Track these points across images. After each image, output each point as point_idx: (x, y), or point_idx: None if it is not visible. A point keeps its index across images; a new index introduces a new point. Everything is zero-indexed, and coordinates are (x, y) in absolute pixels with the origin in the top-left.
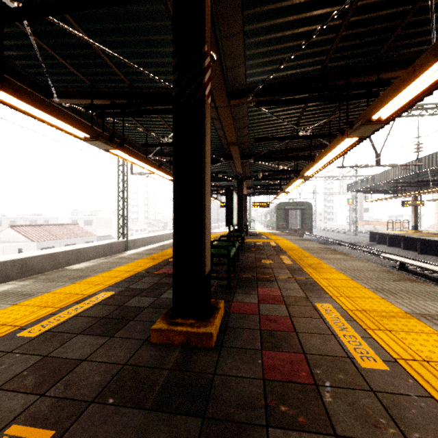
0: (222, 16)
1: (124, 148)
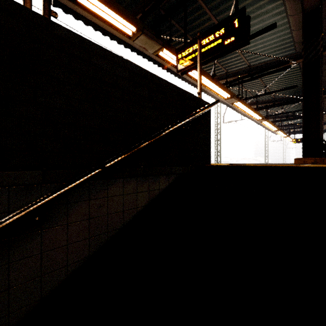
0: (325, 9)
1: (241, 100)
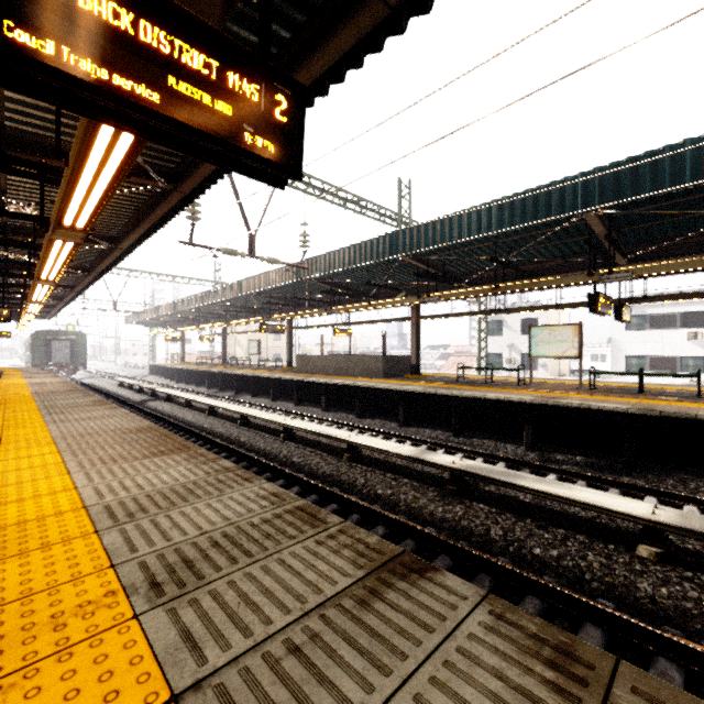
0: None
1: None
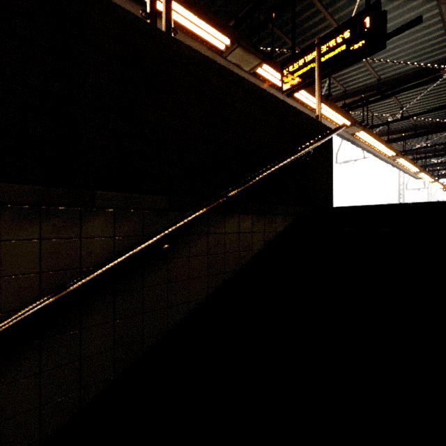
0: None
1: (366, 129)
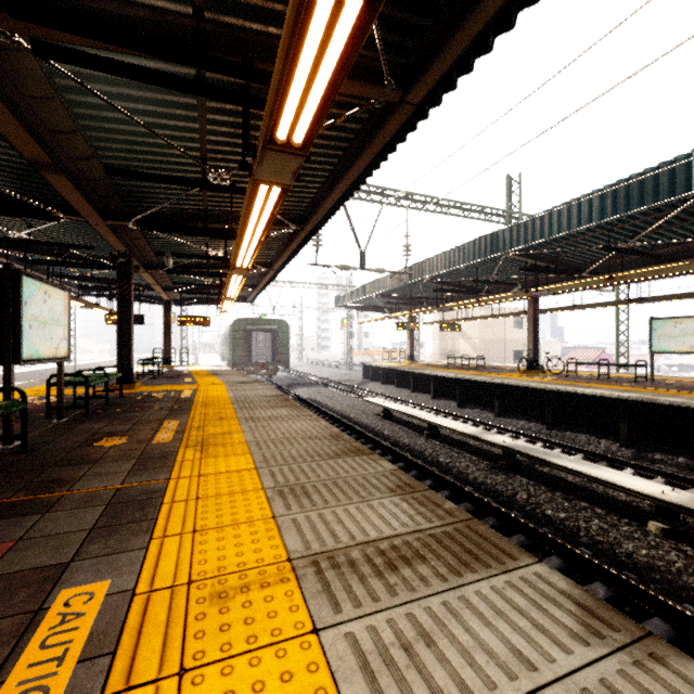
0: None
1: None
